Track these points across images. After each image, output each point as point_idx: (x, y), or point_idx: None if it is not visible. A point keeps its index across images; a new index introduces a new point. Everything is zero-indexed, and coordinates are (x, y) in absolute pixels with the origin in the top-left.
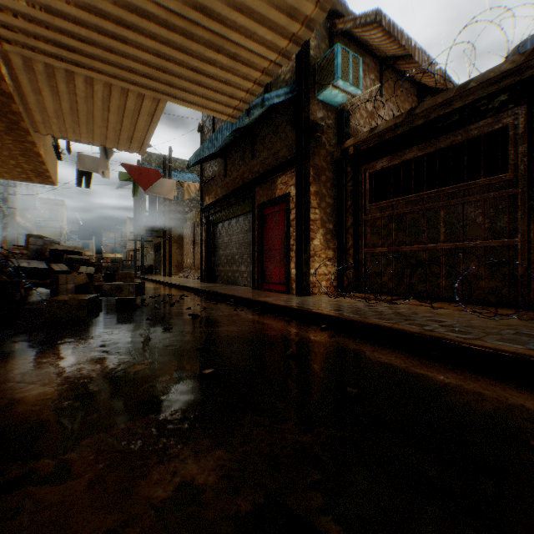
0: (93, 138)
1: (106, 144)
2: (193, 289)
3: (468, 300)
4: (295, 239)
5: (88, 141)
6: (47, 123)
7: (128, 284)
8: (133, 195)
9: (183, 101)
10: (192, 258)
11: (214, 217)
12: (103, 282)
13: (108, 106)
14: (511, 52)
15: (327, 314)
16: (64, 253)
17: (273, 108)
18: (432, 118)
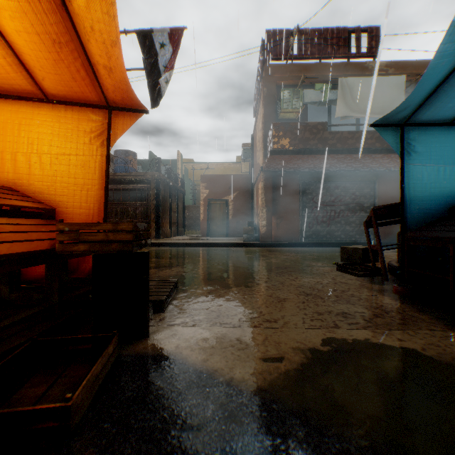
0: None
1: None
2: None
3: None
4: None
5: None
6: None
7: None
8: None
9: None
10: None
11: None
12: None
13: None
14: (115, 151)
15: None
16: None
17: None
18: None
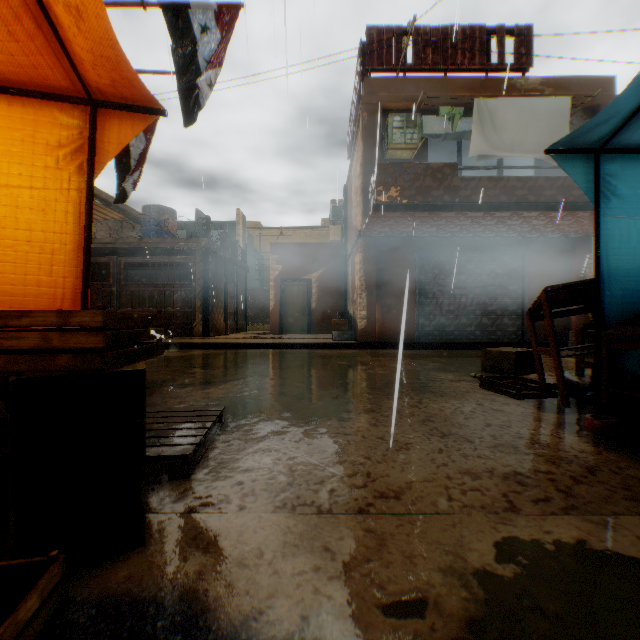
0: None
1: None
2: None
3: None
4: None
5: None
6: None
7: None
8: None
9: None
10: None
11: None
12: None
13: None
14: (143, 207)
15: None
16: None
17: None
18: None
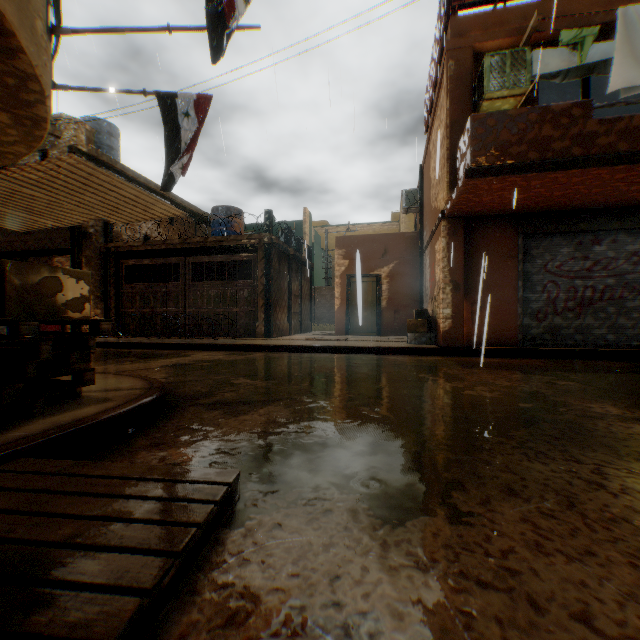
0: None
1: None
2: None
3: (169, 335)
4: None
5: None
6: None
7: None
8: None
9: None
10: None
11: None
12: None
13: None
14: (212, 208)
15: None
16: None
17: None
18: (155, 249)
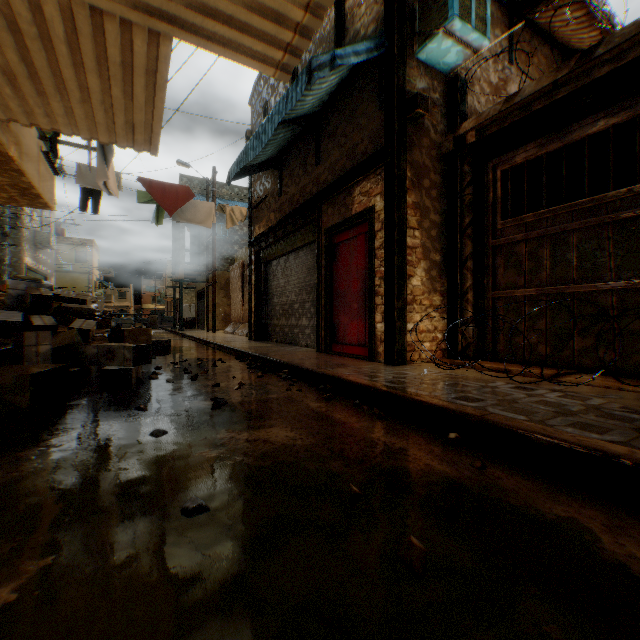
0: (77, 127)
1: (99, 137)
2: (234, 350)
3: None
4: (383, 276)
5: (70, 131)
6: (1, 97)
7: (122, 346)
8: (157, 223)
9: (198, 36)
10: (240, 308)
11: (266, 252)
12: (105, 341)
13: (80, 57)
14: None
15: (458, 411)
16: (53, 300)
17: (348, 84)
18: (629, 60)
